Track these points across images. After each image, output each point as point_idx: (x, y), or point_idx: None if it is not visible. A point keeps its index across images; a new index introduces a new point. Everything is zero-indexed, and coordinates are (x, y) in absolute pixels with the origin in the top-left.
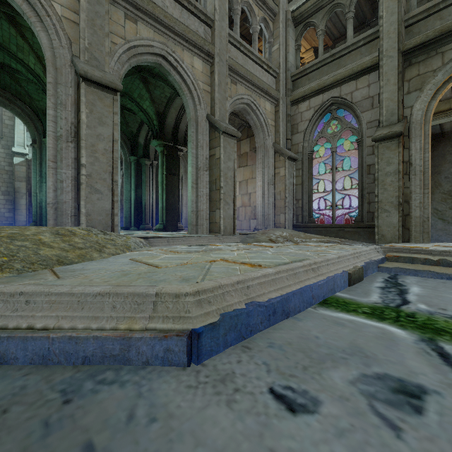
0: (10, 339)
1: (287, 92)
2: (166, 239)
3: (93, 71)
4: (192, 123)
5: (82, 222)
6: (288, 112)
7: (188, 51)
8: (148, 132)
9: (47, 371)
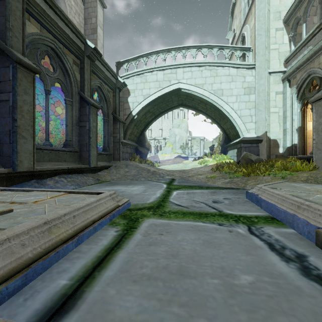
0: None
1: None
2: None
3: None
4: None
5: None
6: None
7: None
8: None
9: None
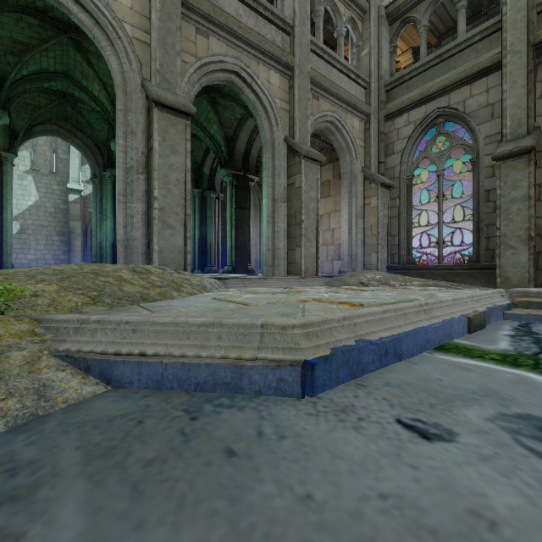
0: (126, 363)
1: (380, 105)
2: (241, 280)
3: (166, 95)
4: (268, 148)
5: (154, 260)
6: (381, 129)
7: (264, 65)
8: (214, 160)
9: (163, 394)
